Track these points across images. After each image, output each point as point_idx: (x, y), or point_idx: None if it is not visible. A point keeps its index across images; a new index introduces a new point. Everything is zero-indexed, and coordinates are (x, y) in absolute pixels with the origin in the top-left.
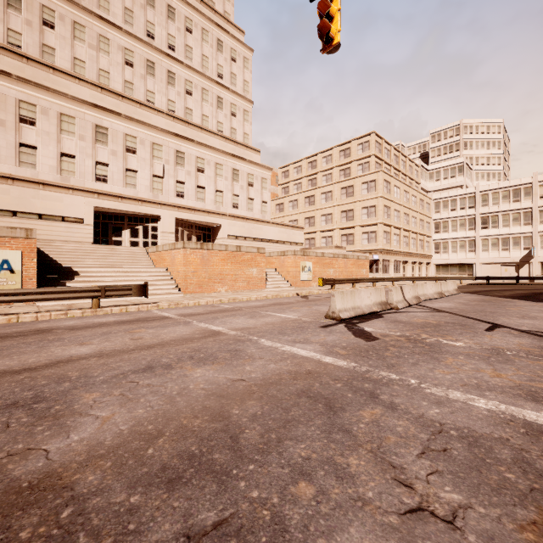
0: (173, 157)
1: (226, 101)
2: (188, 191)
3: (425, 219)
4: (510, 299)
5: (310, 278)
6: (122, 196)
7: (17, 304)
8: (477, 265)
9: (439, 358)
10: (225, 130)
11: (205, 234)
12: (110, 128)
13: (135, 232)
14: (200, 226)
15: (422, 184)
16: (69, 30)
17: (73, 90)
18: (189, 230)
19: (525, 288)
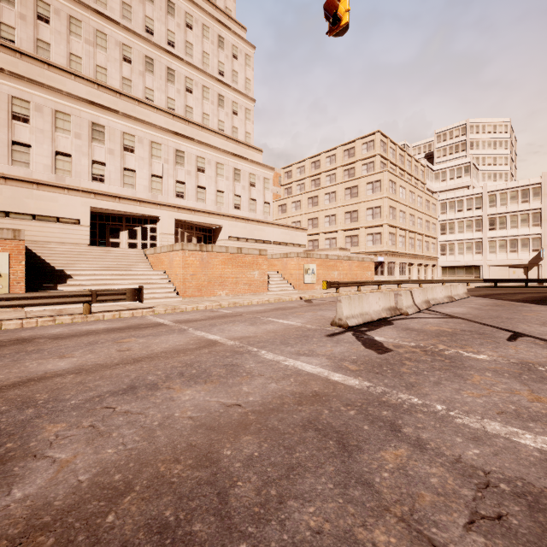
0: (172, 156)
1: (227, 99)
2: (188, 191)
3: (431, 220)
4: (524, 304)
5: (314, 281)
6: (120, 196)
7: (4, 309)
8: (484, 268)
9: (464, 375)
10: (226, 129)
11: (206, 236)
12: (107, 126)
13: (133, 234)
14: (201, 228)
15: (428, 185)
16: (64, 25)
17: (69, 86)
18: (189, 231)
19: (536, 291)
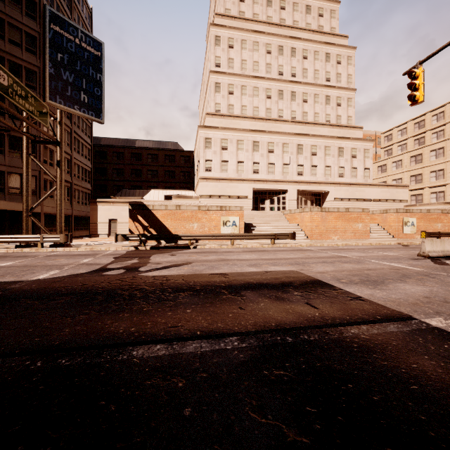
0: (295, 149)
1: (332, 97)
2: (305, 170)
3: None
4: None
5: (414, 231)
6: (266, 180)
7: (237, 240)
8: None
9: None
10: (331, 119)
11: (316, 198)
12: (260, 141)
13: (272, 201)
14: (313, 193)
15: None
16: (239, 92)
17: (242, 125)
18: (305, 197)
19: None
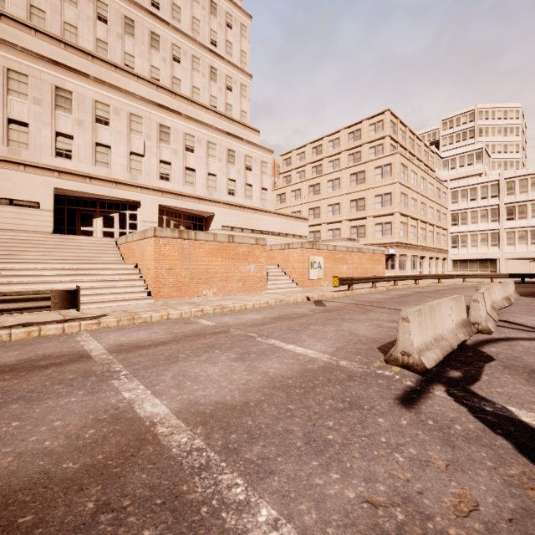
0: (156, 132)
1: (220, 72)
2: (175, 173)
3: (442, 210)
4: None
5: (321, 276)
6: (91, 176)
7: None
8: (501, 261)
9: None
10: (219, 105)
11: (196, 225)
12: (75, 92)
13: (109, 221)
14: (190, 216)
15: (436, 173)
16: None
17: (27, 43)
18: (176, 219)
19: None
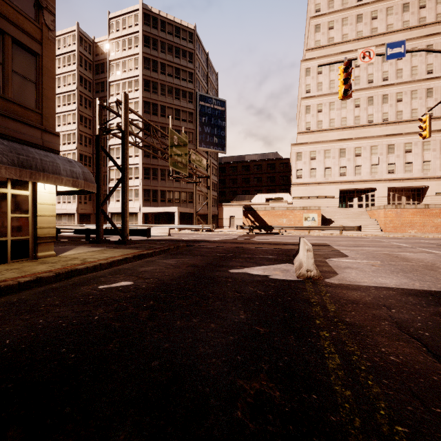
0: (385, 150)
1: (435, 88)
2: (397, 168)
3: None
4: None
5: None
6: (353, 181)
7: (316, 231)
8: None
9: None
10: (435, 111)
11: (414, 194)
12: (346, 148)
13: (360, 199)
14: (409, 189)
15: None
16: (327, 108)
17: (329, 136)
18: (399, 193)
19: None
